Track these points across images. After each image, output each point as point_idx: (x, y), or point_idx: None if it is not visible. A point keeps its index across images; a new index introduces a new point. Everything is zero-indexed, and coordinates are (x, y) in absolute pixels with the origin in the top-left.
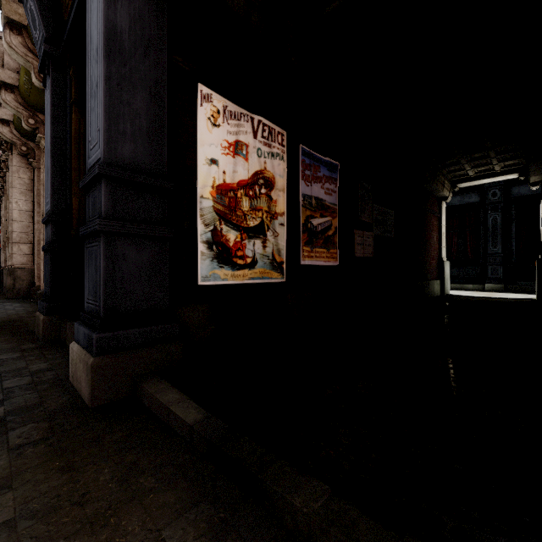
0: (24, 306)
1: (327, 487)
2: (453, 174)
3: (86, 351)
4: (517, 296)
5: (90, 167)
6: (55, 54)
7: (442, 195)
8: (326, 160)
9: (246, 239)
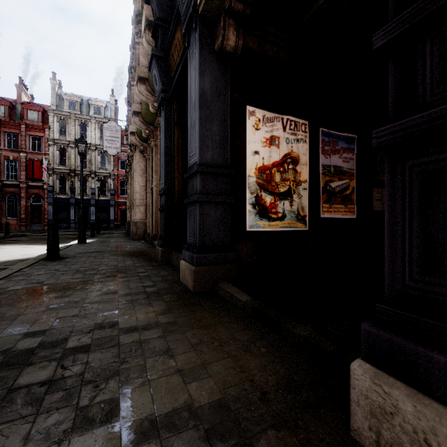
0: (144, 244)
1: (311, 329)
2: None
3: (190, 264)
4: None
5: (190, 166)
6: (166, 97)
7: None
8: (344, 135)
9: (278, 200)
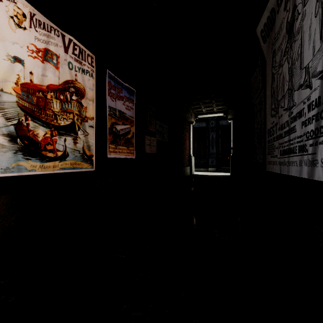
0: None
1: None
2: (196, 110)
3: None
4: (222, 174)
5: None
6: None
7: (191, 120)
8: (126, 86)
9: (57, 135)
